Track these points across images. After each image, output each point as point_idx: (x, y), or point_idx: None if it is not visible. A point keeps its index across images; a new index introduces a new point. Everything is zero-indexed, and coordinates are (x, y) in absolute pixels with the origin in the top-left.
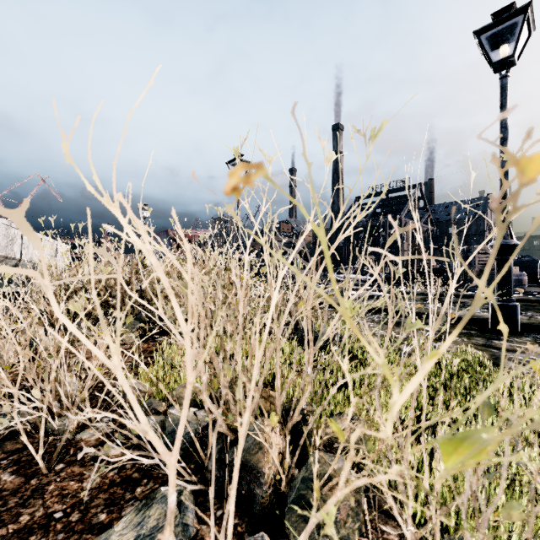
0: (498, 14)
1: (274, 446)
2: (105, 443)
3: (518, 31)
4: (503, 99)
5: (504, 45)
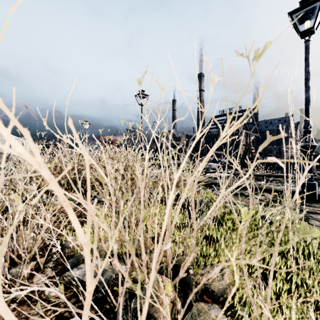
0: (303, 2)
1: (168, 311)
2: (48, 285)
3: (316, 12)
4: (306, 54)
5: (307, 21)
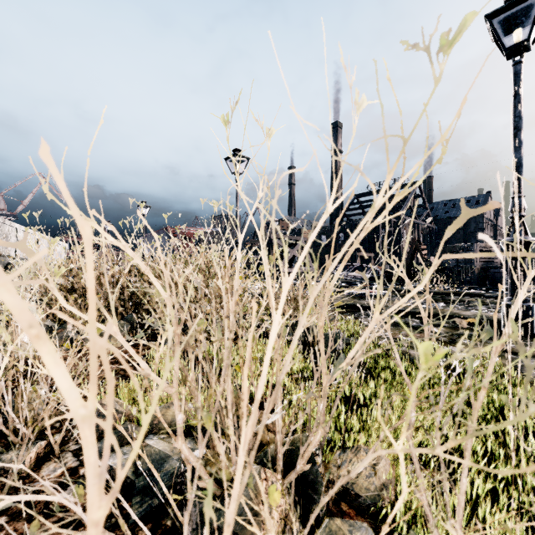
0: None
1: None
2: (65, 484)
3: (533, 15)
4: (517, 86)
5: (517, 29)
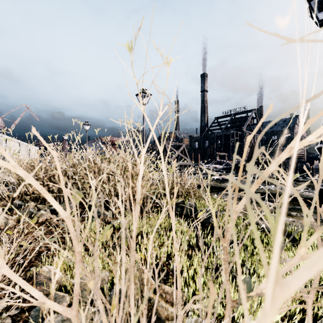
0: None
1: None
2: None
3: None
4: None
5: None
